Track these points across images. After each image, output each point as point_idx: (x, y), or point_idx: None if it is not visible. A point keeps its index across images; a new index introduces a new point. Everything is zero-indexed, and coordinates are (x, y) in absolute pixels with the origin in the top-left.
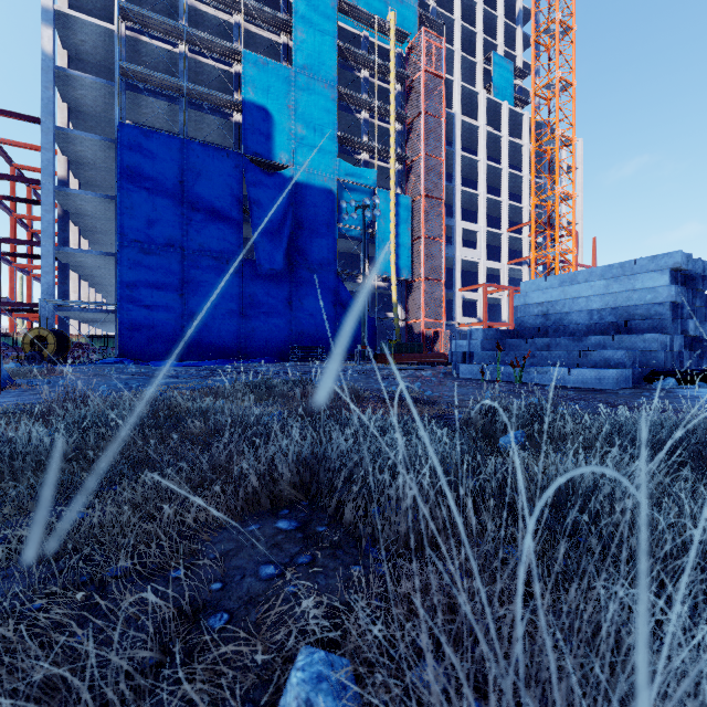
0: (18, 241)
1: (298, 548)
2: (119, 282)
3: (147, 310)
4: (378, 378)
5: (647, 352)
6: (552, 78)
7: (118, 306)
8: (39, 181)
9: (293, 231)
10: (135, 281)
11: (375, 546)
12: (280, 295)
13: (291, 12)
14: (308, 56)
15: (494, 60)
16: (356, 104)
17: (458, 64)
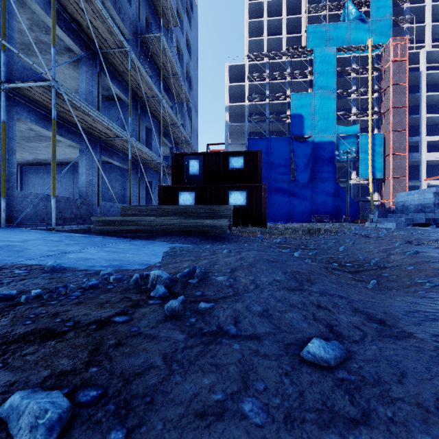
0: None
1: None
2: None
3: None
4: None
5: (422, 218)
6: None
7: None
8: None
9: (313, 165)
10: None
11: None
12: (307, 194)
13: (312, 62)
14: (321, 83)
15: None
16: (347, 94)
17: (429, 32)
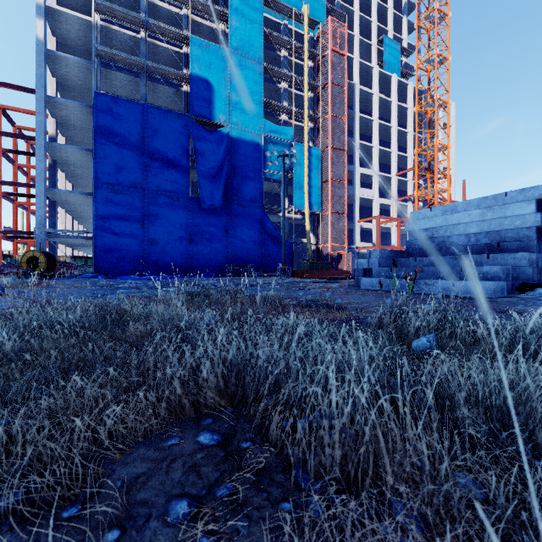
0: (18, 184)
1: (218, 473)
2: (95, 215)
3: (116, 237)
4: (296, 289)
5: (517, 268)
6: (432, 55)
7: (94, 234)
8: (34, 138)
9: (229, 175)
10: (107, 214)
11: (305, 471)
12: (218, 225)
13: (227, 6)
14: (241, 40)
15: (385, 42)
16: (277, 77)
17: (357, 45)
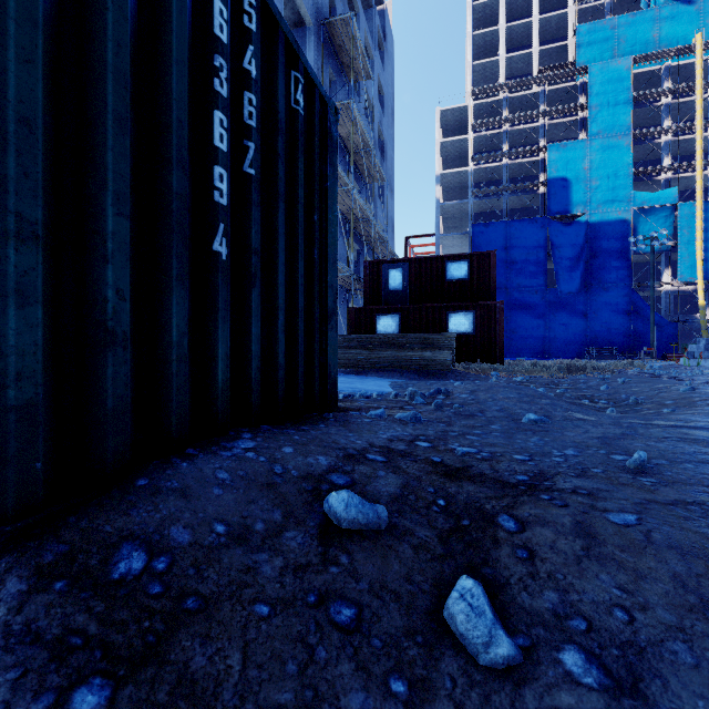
0: None
1: None
2: None
3: None
4: None
5: None
6: None
7: None
8: None
9: (587, 261)
10: None
11: None
12: (576, 311)
13: (586, 87)
14: (602, 122)
15: None
16: (654, 134)
17: None
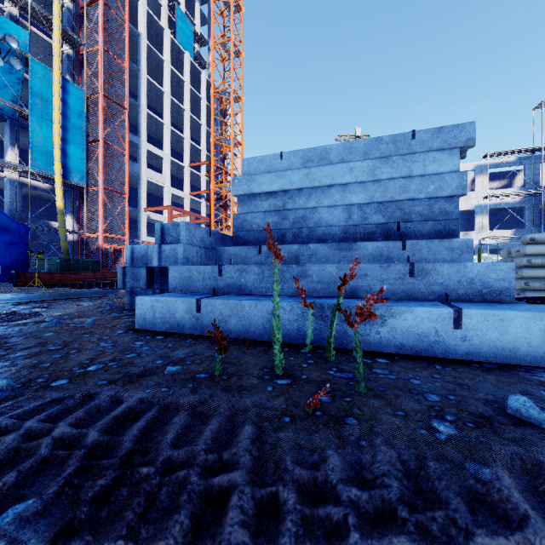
0: None
1: None
2: None
3: None
4: None
5: None
6: (228, 39)
7: None
8: None
9: None
10: None
11: None
12: None
13: None
14: None
15: (178, 11)
16: None
17: None
